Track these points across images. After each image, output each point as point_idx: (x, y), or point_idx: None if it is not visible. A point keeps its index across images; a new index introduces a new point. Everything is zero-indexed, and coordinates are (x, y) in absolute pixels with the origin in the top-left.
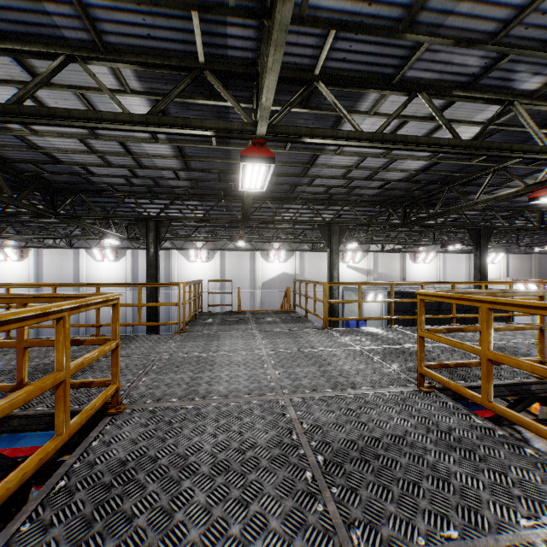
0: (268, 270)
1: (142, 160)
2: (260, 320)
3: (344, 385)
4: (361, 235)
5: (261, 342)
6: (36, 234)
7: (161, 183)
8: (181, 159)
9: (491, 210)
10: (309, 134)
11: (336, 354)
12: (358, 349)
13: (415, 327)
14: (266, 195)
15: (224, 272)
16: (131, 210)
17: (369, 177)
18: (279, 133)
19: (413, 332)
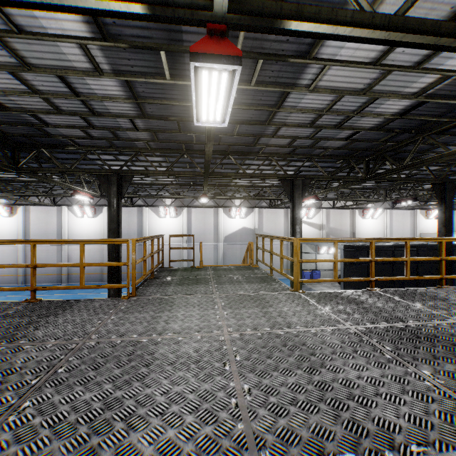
0: (230, 225)
1: (92, 104)
2: (221, 278)
3: (372, 433)
4: (319, 191)
5: (223, 314)
6: (17, 192)
7: (121, 135)
8: (134, 101)
9: (455, 164)
10: (295, 16)
11: (325, 340)
12: (351, 329)
13: (400, 290)
14: (228, 149)
15: (190, 226)
16: (99, 168)
17: (339, 124)
18: (248, 13)
19: (402, 297)
